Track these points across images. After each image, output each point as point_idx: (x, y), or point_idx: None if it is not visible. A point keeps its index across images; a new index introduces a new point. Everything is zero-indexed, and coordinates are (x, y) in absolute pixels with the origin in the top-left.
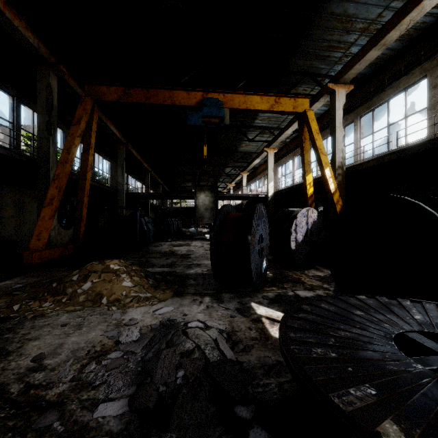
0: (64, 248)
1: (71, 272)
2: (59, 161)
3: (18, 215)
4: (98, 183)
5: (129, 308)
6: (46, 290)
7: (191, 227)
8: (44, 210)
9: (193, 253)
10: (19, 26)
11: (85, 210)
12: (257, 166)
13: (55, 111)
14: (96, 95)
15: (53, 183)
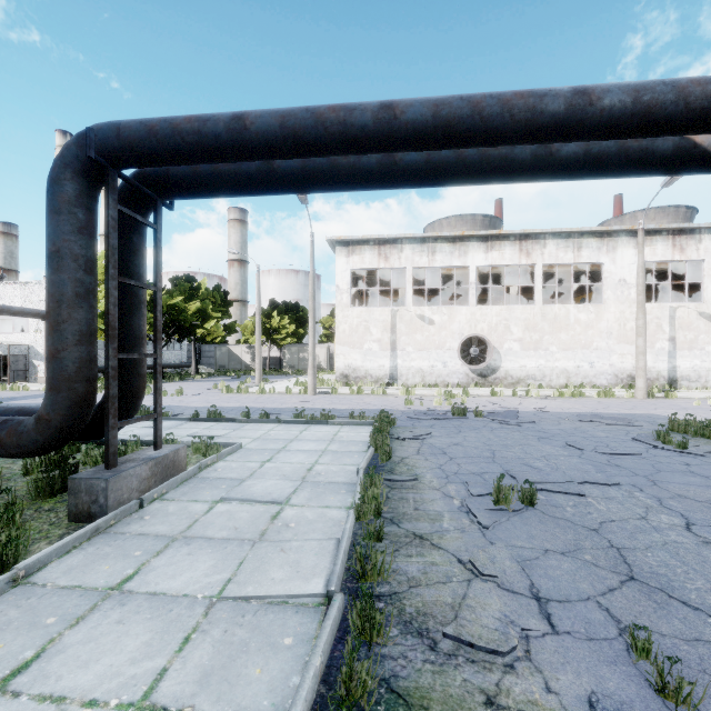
0: None
1: None
2: None
3: None
4: None
5: None
6: None
7: None
8: None
9: None
10: None
11: None
12: None
13: None
14: None
15: None
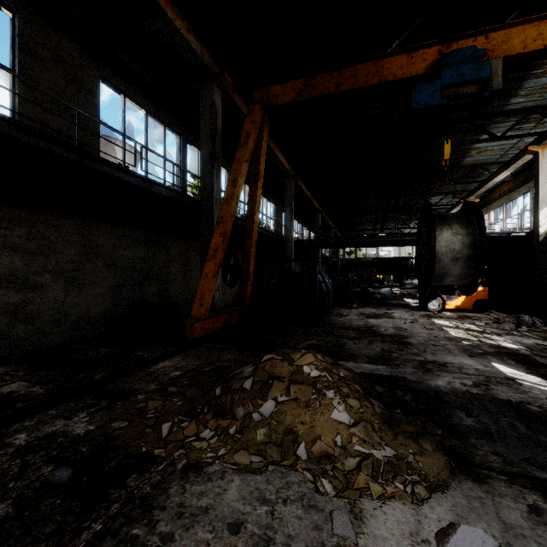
0: (229, 315)
1: (241, 370)
2: (224, 199)
3: (184, 272)
4: (265, 229)
5: (363, 499)
6: (207, 401)
7: (383, 287)
8: (207, 265)
9: (409, 334)
10: (181, 28)
11: (252, 264)
12: (492, 187)
13: (219, 136)
14: (267, 100)
15: (217, 228)
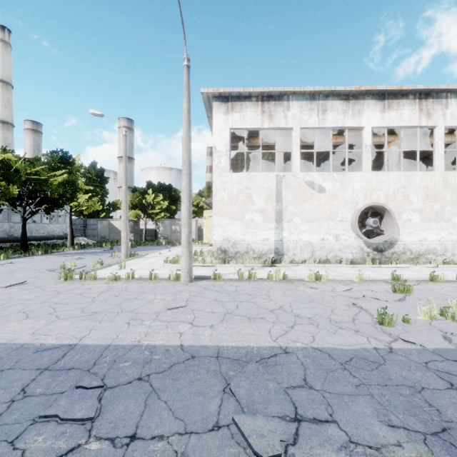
0: None
1: None
2: None
3: None
4: None
5: None
6: None
7: None
8: None
9: None
10: None
11: None
12: None
13: None
14: None
15: None
